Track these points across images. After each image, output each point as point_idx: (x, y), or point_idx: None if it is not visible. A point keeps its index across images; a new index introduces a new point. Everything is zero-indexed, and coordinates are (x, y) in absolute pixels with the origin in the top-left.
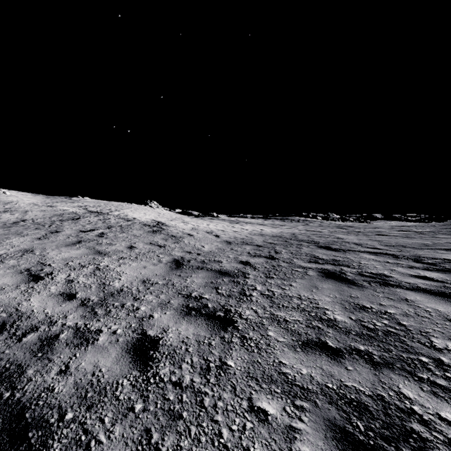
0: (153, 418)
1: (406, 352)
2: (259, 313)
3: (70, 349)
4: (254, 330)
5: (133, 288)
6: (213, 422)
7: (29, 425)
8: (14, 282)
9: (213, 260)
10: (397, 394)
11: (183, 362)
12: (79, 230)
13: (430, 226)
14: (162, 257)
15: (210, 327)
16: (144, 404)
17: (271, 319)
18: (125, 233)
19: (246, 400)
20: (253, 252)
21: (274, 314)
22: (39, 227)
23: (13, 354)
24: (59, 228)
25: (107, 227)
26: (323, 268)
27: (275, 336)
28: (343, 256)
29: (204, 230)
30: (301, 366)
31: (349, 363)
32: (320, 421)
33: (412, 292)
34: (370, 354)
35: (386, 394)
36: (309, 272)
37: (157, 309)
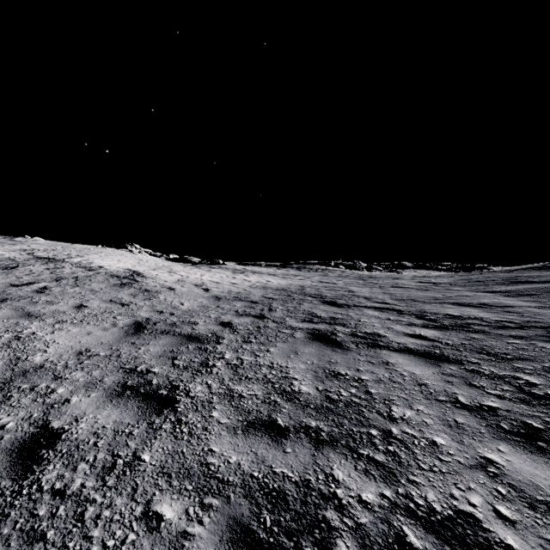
0: (2, 544)
1: (358, 425)
2: (213, 388)
3: None
4: (196, 410)
5: (60, 363)
6: (85, 539)
7: None
8: None
9: (187, 321)
10: (326, 477)
11: (82, 461)
12: (10, 283)
13: (450, 277)
14: (120, 319)
15: (141, 410)
16: None
17: (224, 395)
18: (78, 287)
19: (143, 505)
20: (242, 310)
21: (230, 389)
22: None
23: None
24: None
25: (55, 279)
26: (315, 328)
27: (218, 417)
28: (345, 313)
29: (193, 282)
30: (233, 453)
31: (290, 445)
32: (223, 521)
33: (397, 354)
34: (319, 430)
35: (314, 479)
36: (297, 333)
37: (80, 390)
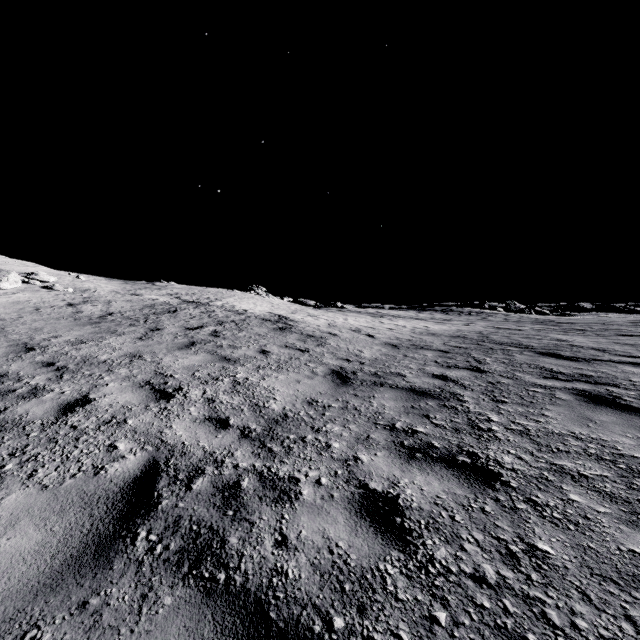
0: (481, 639)
1: None
2: (527, 460)
3: (268, 506)
4: (540, 489)
5: (301, 413)
6: None
7: (286, 633)
8: (140, 401)
9: (389, 372)
10: None
11: (462, 540)
12: (185, 326)
13: None
14: (313, 367)
15: (463, 481)
16: (448, 611)
17: (556, 472)
18: (244, 331)
19: (624, 620)
20: (442, 361)
21: (555, 464)
22: (134, 323)
23: (193, 510)
24: (158, 324)
25: (217, 322)
26: (576, 388)
27: (585, 502)
28: (592, 368)
29: (345, 327)
30: None
31: None
32: None
33: None
34: None
35: None
36: (558, 394)
37: (358, 446)
